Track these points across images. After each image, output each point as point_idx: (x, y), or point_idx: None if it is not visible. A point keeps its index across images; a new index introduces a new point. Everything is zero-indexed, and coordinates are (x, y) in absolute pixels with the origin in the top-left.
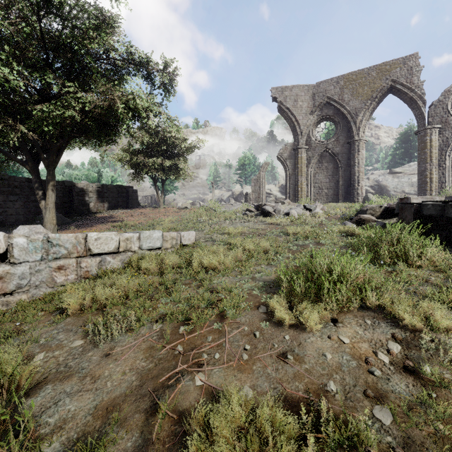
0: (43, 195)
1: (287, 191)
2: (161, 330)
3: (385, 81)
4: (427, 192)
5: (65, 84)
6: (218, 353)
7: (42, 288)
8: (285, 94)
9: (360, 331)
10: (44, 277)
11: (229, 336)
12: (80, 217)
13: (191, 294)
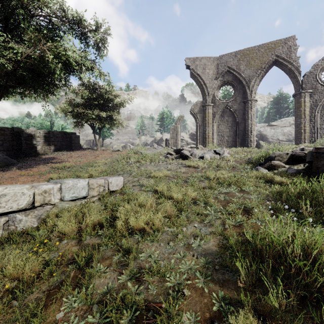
0: None
1: (198, 138)
2: None
3: (271, 56)
4: (302, 140)
5: None
6: None
7: None
8: (196, 64)
9: None
10: None
11: None
12: (27, 158)
13: (109, 285)
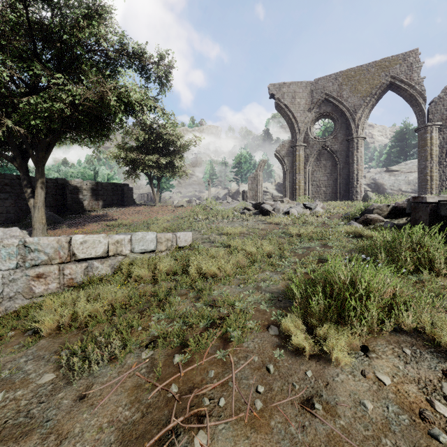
0: (32, 193)
1: (285, 189)
2: (151, 359)
3: (384, 78)
4: (428, 190)
5: (54, 76)
6: (223, 397)
7: (18, 300)
8: (283, 91)
9: (400, 365)
10: (20, 287)
11: (236, 371)
12: (73, 215)
13: (187, 308)
